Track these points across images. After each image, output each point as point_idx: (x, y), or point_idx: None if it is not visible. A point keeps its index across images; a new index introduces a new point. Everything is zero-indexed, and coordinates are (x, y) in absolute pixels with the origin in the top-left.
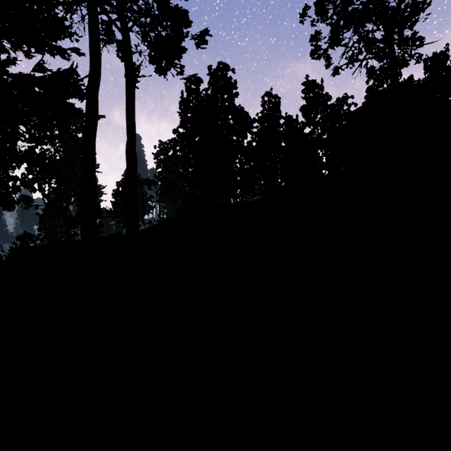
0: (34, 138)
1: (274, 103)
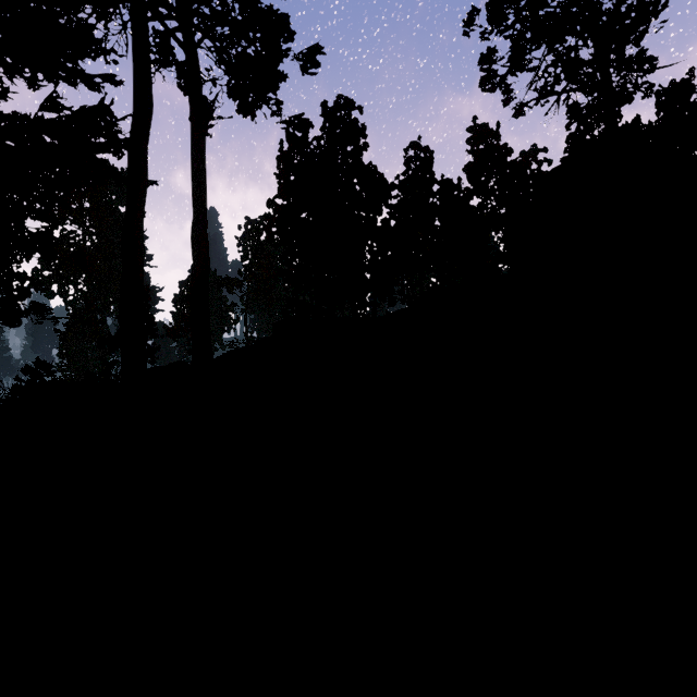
0: (41, 217)
1: (424, 159)
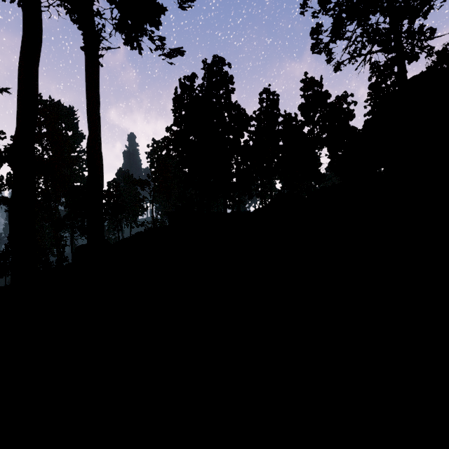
0: None
1: (272, 100)
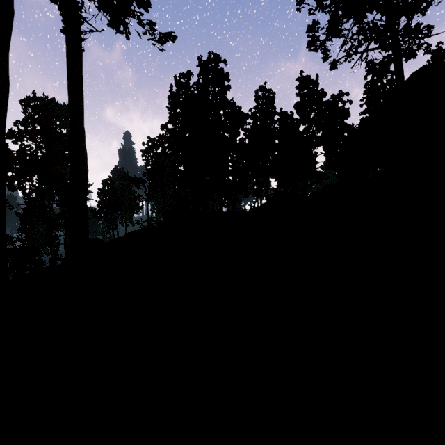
0: None
1: (268, 98)
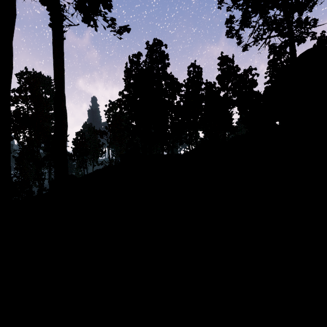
0: None
1: (197, 72)
